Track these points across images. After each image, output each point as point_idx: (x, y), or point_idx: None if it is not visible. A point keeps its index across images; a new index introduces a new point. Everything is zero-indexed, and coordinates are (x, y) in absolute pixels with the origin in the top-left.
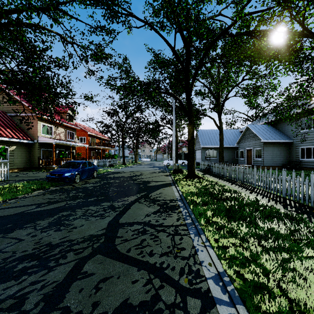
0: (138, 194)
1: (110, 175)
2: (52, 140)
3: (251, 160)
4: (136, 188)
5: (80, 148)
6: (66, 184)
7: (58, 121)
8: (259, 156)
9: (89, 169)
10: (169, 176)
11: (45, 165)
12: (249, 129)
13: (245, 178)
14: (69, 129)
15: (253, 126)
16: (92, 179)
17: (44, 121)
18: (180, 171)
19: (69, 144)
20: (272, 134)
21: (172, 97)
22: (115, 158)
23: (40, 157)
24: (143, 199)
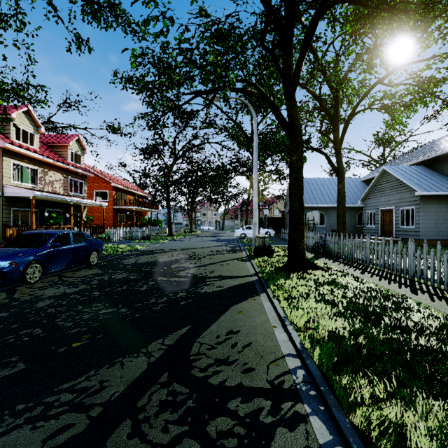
0: (158, 341)
1: (130, 259)
2: (30, 192)
3: (392, 228)
4: (164, 304)
5: (99, 209)
6: (3, 288)
7: (48, 160)
8: (409, 222)
9: (76, 247)
10: (246, 262)
11: (16, 238)
12: (388, 173)
13: (445, 276)
14: (73, 175)
15: (396, 169)
16: (82, 271)
17: (19, 158)
18: (269, 251)
19: (69, 201)
20: (433, 181)
21: (252, 109)
22: (158, 225)
23: (8, 224)
24: (161, 389)
